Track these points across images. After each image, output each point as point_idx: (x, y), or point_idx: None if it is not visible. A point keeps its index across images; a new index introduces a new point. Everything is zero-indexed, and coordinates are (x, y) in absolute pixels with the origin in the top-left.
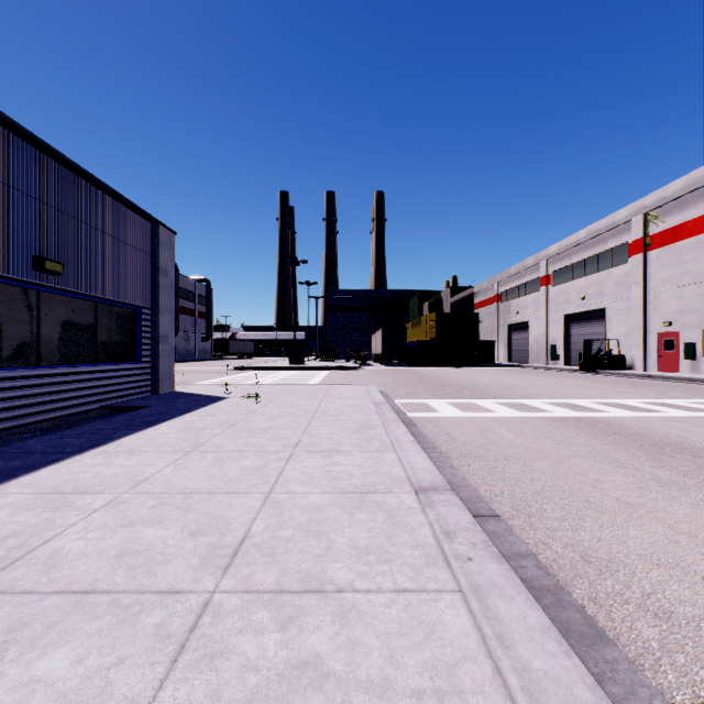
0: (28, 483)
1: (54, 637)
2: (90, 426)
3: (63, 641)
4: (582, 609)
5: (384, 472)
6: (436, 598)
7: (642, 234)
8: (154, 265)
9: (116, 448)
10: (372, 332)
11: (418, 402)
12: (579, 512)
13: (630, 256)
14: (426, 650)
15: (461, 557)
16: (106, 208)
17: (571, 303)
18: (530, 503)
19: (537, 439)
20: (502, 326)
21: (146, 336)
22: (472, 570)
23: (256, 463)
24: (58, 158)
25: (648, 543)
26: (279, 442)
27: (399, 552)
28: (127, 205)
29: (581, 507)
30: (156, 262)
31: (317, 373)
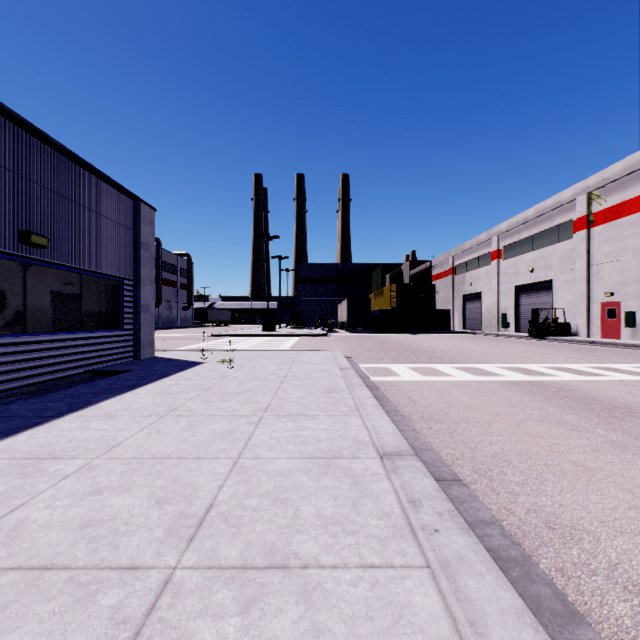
0: (4, 448)
1: (3, 622)
2: (72, 390)
3: (11, 627)
4: (551, 583)
5: (349, 436)
6: (403, 575)
7: (586, 212)
8: (136, 240)
9: (94, 412)
10: (338, 302)
11: (381, 366)
12: (538, 475)
13: (575, 232)
14: (395, 638)
15: (428, 528)
16: (90, 186)
17: (520, 275)
18: (491, 466)
19: (493, 402)
20: (457, 296)
21: (129, 305)
22: (439, 543)
23: (227, 427)
24: (44, 139)
25: (609, 509)
26: (250, 406)
27: (365, 523)
28: (110, 183)
29: (540, 471)
30: (138, 237)
31: (288, 339)
